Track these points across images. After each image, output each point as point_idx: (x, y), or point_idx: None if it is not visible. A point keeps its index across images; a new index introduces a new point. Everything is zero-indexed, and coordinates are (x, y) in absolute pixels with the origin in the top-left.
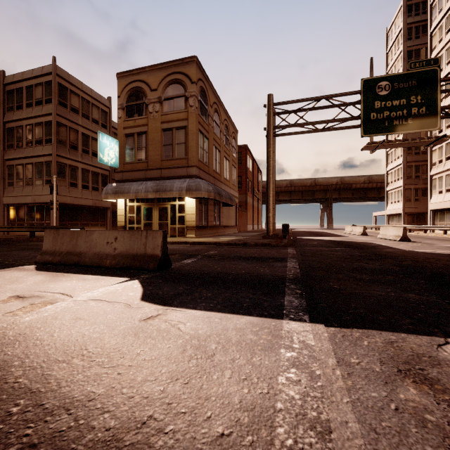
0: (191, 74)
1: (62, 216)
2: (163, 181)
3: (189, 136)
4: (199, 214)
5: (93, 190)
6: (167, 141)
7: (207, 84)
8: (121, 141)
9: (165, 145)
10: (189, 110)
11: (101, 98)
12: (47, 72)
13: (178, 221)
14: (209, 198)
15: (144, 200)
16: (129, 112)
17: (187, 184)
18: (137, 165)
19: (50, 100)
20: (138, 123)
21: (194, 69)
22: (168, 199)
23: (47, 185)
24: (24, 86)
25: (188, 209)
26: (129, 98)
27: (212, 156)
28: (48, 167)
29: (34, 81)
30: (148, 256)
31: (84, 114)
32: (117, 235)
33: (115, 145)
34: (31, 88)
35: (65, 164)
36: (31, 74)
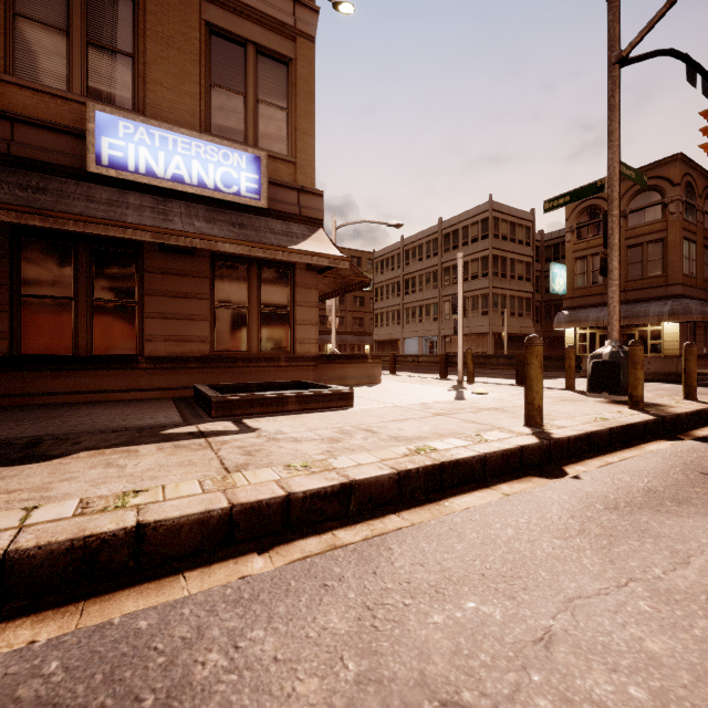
0: (672, 175)
1: (495, 345)
2: (632, 305)
3: (668, 249)
4: (682, 341)
5: (518, 316)
6: (634, 259)
7: (693, 172)
8: (569, 266)
9: (631, 263)
10: (668, 218)
11: (525, 215)
12: (484, 210)
13: (650, 349)
14: (703, 321)
15: (600, 327)
16: (579, 234)
17: (669, 308)
18: (591, 290)
19: (486, 236)
20: (593, 244)
21: (676, 169)
22: (635, 324)
23: (483, 316)
24: (459, 227)
25: (667, 336)
26: (580, 219)
27: (701, 262)
28: (483, 300)
29: (469, 221)
30: (679, 374)
31: (511, 239)
32: (650, 361)
33: (563, 271)
34: (466, 228)
35: (497, 294)
36: (467, 216)
